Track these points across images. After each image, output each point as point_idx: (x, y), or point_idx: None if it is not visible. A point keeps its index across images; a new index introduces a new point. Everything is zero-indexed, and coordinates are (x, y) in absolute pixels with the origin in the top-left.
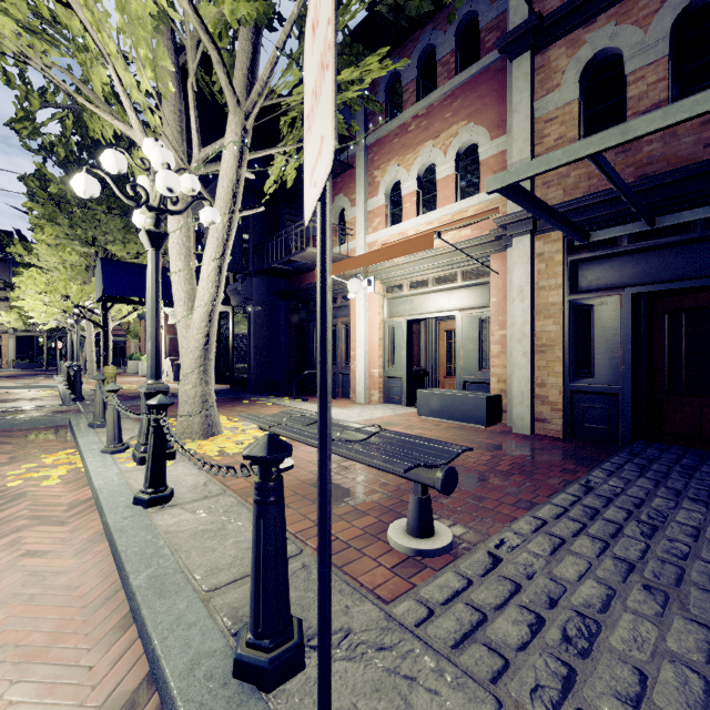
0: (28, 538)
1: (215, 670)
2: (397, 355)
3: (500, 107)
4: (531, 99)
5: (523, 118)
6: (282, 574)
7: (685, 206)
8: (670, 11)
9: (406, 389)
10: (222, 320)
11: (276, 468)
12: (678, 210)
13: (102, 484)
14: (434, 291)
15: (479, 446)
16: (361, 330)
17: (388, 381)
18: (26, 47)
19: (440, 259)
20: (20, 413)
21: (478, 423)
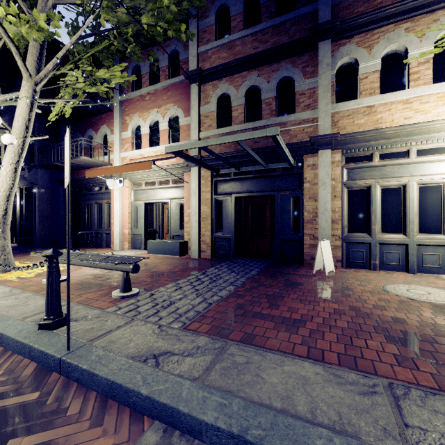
0: None
1: (30, 330)
2: (139, 222)
3: (189, 102)
4: (199, 105)
5: (195, 112)
6: (59, 295)
7: (249, 164)
8: (245, 87)
9: (144, 241)
10: None
11: (56, 260)
12: (248, 165)
13: None
14: (158, 188)
15: (172, 264)
16: (117, 207)
17: (134, 236)
18: None
19: (161, 172)
20: None
21: (176, 255)
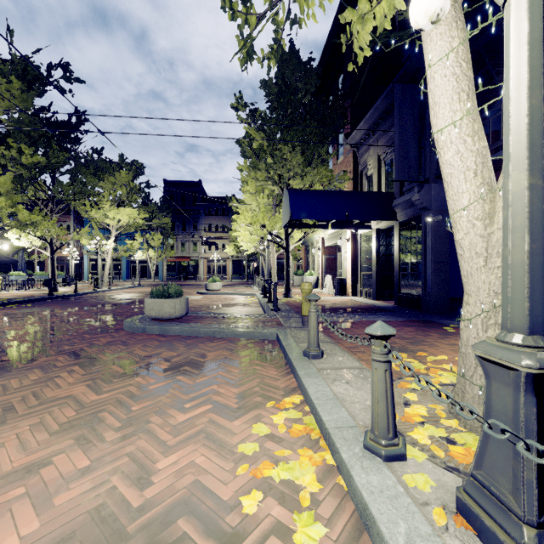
0: None
1: None
2: None
3: None
4: None
5: None
6: None
7: None
8: None
9: None
10: (381, 237)
11: None
12: None
13: None
14: None
15: None
16: None
17: None
18: None
19: None
20: (239, 320)
21: None
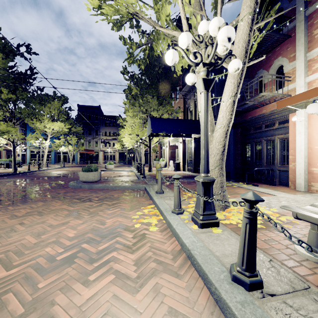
0: (163, 287)
1: None
2: None
3: None
4: None
5: None
6: None
7: None
8: None
9: None
10: (196, 141)
11: None
12: None
13: (190, 243)
14: None
15: None
16: (300, 141)
17: None
18: (136, 10)
19: None
20: (126, 182)
21: None
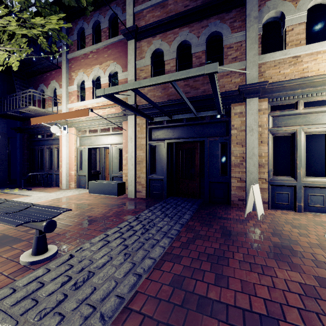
0: None
1: None
2: (84, 164)
3: (126, 59)
4: (135, 59)
5: (131, 66)
6: None
7: (180, 113)
8: (176, 42)
9: (88, 181)
10: None
11: None
12: (179, 114)
13: None
14: (100, 135)
15: (108, 205)
16: (64, 151)
17: (79, 177)
18: None
19: (102, 120)
20: None
21: (114, 195)
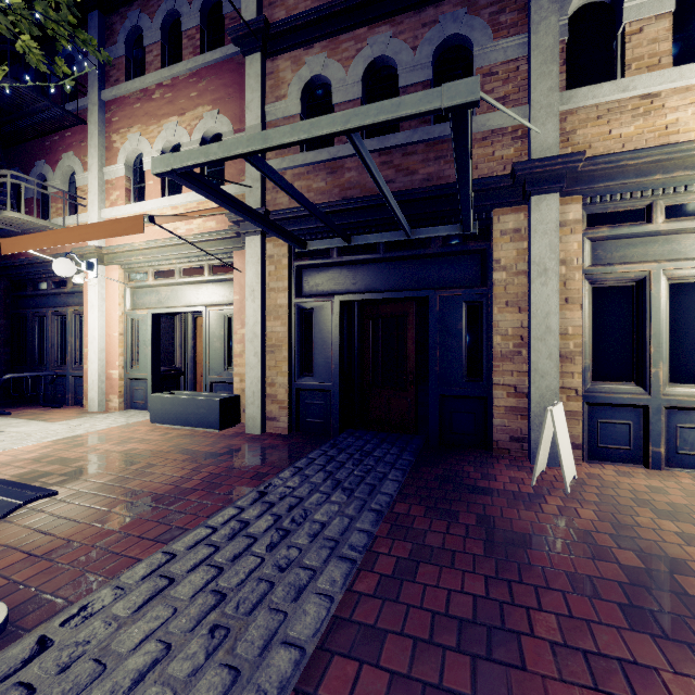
0: None
1: None
2: (142, 353)
3: (243, 102)
4: (262, 101)
5: (254, 117)
6: None
7: (372, 230)
8: (362, 61)
9: (151, 393)
10: None
11: None
12: (368, 232)
13: None
14: (181, 283)
15: (193, 457)
16: (94, 322)
17: (132, 383)
18: None
19: (186, 248)
20: None
21: (212, 427)
